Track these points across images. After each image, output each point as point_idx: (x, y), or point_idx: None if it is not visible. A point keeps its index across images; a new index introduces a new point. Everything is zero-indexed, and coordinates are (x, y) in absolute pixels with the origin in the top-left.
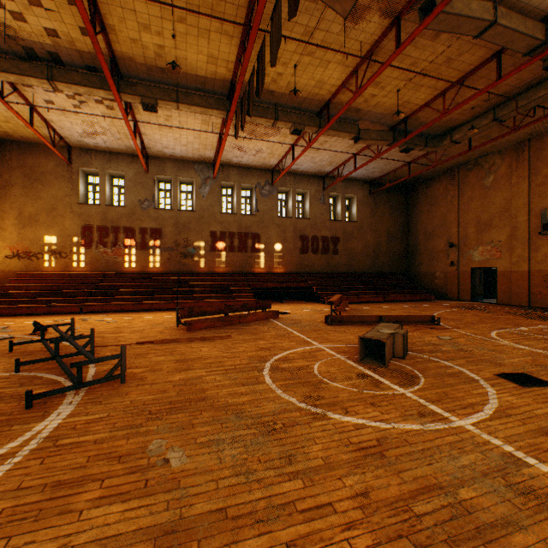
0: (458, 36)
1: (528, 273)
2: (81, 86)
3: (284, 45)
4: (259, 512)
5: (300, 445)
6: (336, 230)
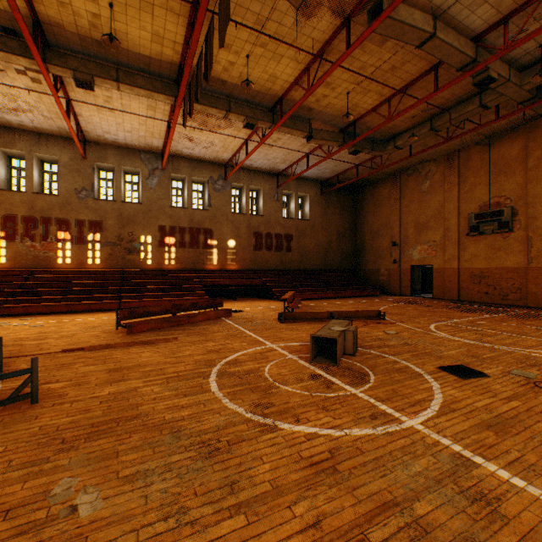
0: (402, 45)
1: (458, 270)
2: None
3: (236, 32)
4: None
5: (246, 467)
6: (289, 228)
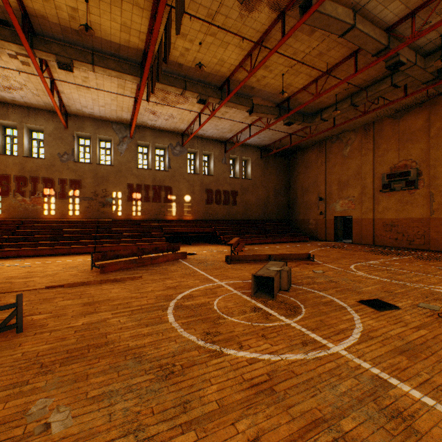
0: (327, 35)
1: (373, 220)
2: None
3: (190, 24)
4: None
5: (196, 388)
6: (235, 186)
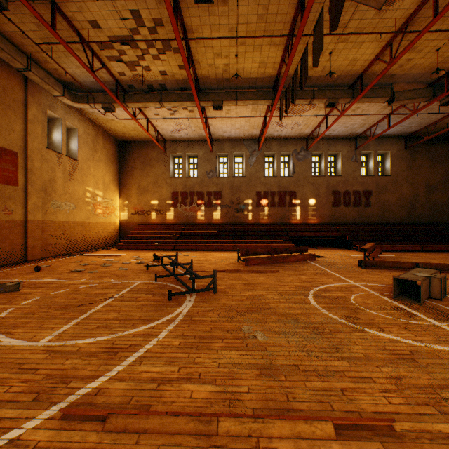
0: None
1: None
2: (177, 102)
3: None
4: (319, 371)
5: (344, 344)
6: (367, 185)
